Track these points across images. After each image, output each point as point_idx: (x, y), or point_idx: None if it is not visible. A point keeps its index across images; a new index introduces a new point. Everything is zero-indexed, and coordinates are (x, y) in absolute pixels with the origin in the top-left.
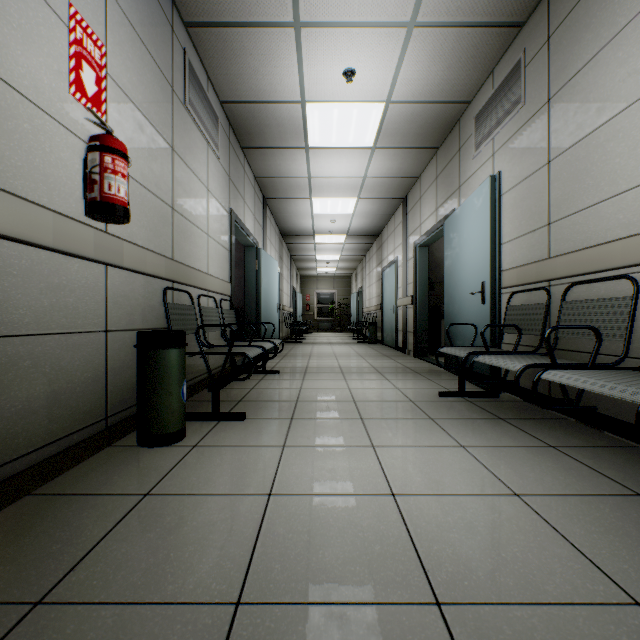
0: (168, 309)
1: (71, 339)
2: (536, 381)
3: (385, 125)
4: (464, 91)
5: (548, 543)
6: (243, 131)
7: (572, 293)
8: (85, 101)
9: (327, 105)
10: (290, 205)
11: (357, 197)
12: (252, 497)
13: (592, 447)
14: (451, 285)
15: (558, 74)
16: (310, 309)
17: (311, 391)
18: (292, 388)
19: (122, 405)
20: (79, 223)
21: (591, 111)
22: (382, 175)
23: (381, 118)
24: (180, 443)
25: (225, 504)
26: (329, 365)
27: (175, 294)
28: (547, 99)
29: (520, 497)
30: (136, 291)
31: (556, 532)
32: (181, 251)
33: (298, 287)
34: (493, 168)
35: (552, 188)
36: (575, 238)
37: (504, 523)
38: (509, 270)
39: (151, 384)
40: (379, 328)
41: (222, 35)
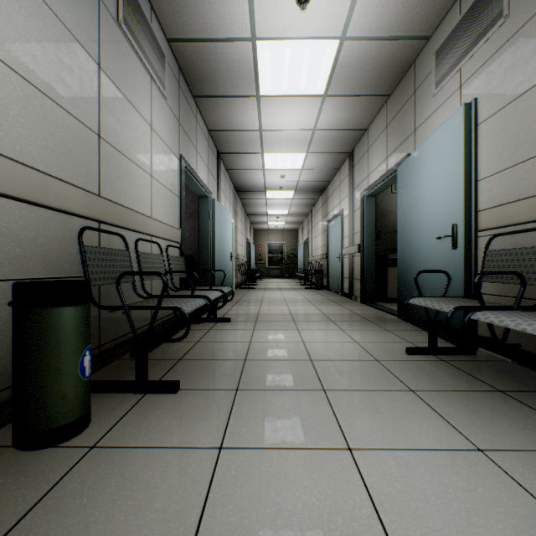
0: (85, 253)
1: None
2: None
3: (338, 68)
4: (425, 23)
5: None
6: (193, 76)
7: None
8: None
9: (279, 43)
10: (243, 160)
11: (306, 151)
12: None
13: None
14: (407, 231)
15: None
16: (262, 258)
17: (262, 345)
18: (241, 341)
19: (4, 381)
20: None
21: None
22: (331, 127)
23: (334, 59)
24: (74, 440)
25: None
26: (280, 312)
27: (103, 237)
28: None
29: None
30: (33, 229)
31: None
32: (112, 188)
33: (251, 239)
34: (460, 101)
35: None
36: None
37: None
38: (486, 210)
39: (28, 359)
40: (324, 275)
41: None
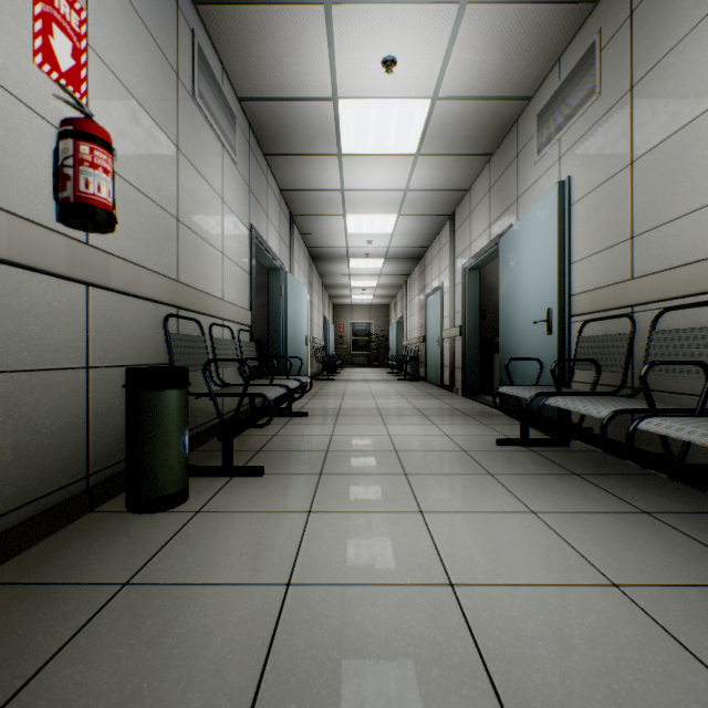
0: (170, 340)
1: (36, 378)
2: (632, 432)
3: (431, 127)
4: (524, 85)
5: (674, 666)
6: (265, 134)
7: (663, 321)
8: (57, 76)
9: (363, 102)
10: (321, 223)
11: (397, 213)
12: (265, 588)
13: (697, 514)
14: (508, 313)
15: (644, 55)
16: (344, 342)
17: (344, 438)
18: (322, 434)
19: (109, 459)
20: (46, 230)
21: (689, 96)
22: (426, 187)
23: (426, 118)
24: (180, 507)
25: (228, 599)
26: (365, 406)
27: (181, 323)
28: (629, 87)
29: (620, 589)
30: (129, 318)
31: (681, 647)
32: (189, 271)
33: (330, 317)
34: (560, 174)
35: (636, 194)
36: (667, 254)
37: (607, 631)
38: (580, 294)
39: (143, 434)
40: (422, 363)
41: (238, 14)
